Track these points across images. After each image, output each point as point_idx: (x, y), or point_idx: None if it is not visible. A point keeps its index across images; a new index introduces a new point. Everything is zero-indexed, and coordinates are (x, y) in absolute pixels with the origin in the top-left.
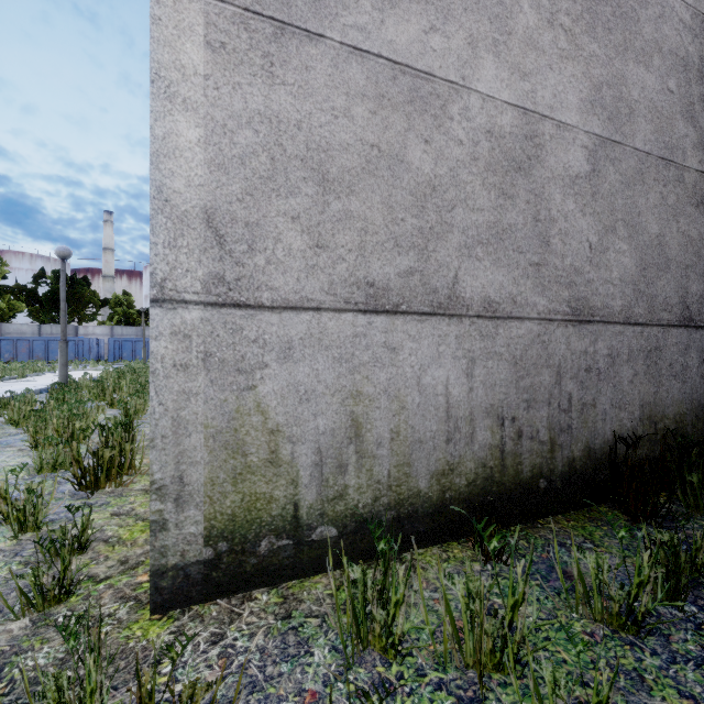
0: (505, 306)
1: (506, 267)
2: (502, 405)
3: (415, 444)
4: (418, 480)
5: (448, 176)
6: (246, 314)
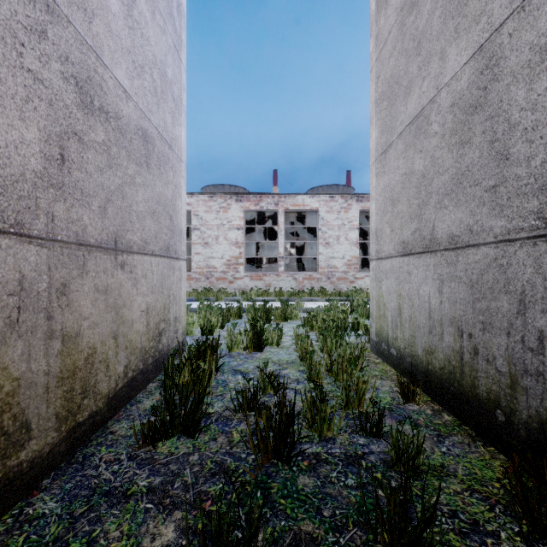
0: (463, 237)
1: (464, 204)
2: (461, 320)
3: (417, 327)
4: (418, 348)
5: (430, 163)
6: (380, 261)
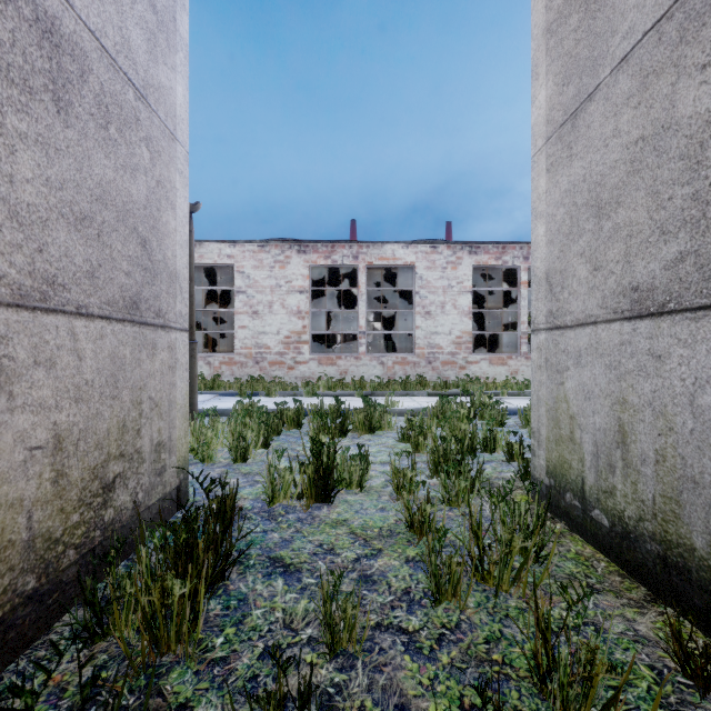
0: None
1: None
2: None
3: (686, 482)
4: (691, 531)
5: None
6: (560, 333)
